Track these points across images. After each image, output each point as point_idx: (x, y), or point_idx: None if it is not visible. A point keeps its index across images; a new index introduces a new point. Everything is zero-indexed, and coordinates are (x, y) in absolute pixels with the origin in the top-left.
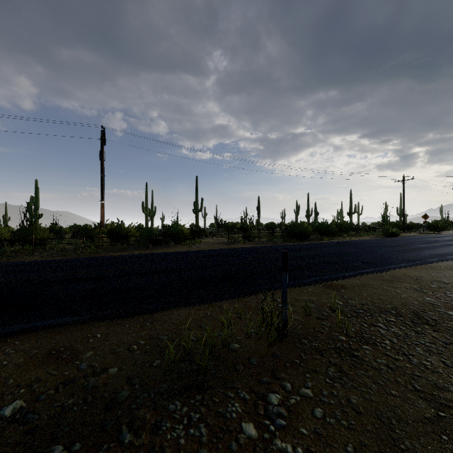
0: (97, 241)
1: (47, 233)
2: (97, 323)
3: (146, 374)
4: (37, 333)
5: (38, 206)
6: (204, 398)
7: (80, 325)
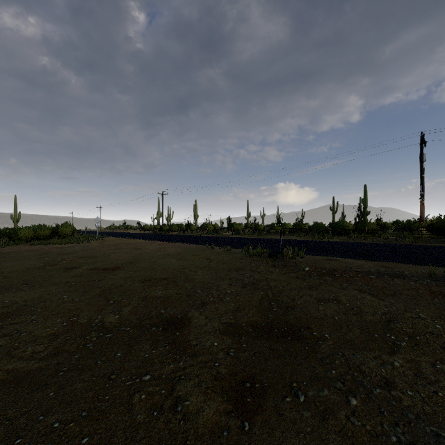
0: (415, 233)
1: (375, 226)
2: (403, 265)
3: (420, 276)
4: (376, 262)
5: (366, 205)
6: (441, 282)
7: (395, 264)
